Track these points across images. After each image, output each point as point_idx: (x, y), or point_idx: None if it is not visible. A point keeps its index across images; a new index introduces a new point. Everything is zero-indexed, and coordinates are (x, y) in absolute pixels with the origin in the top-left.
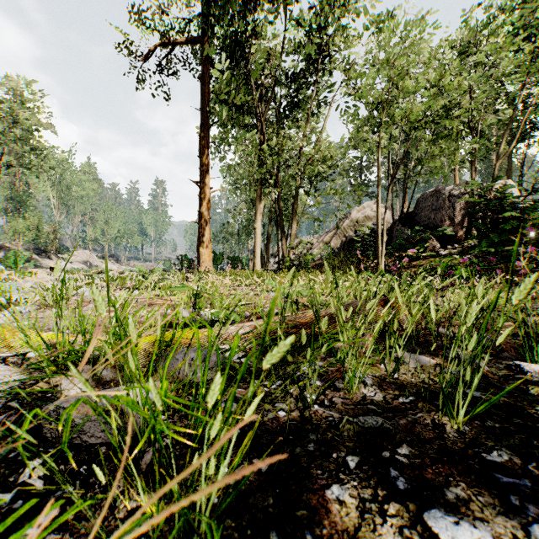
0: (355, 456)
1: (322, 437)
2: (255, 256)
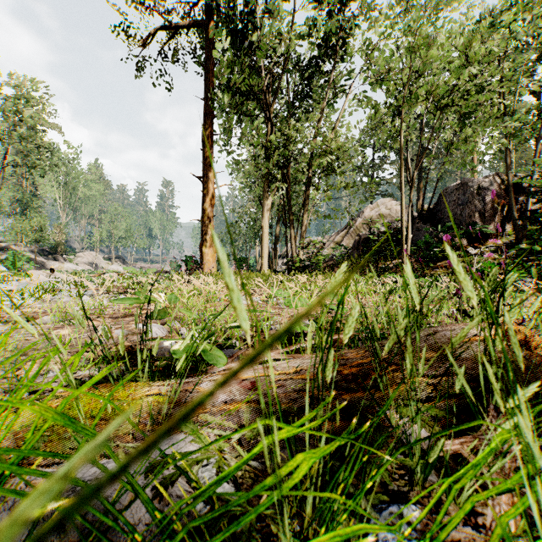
0: None
1: None
2: (262, 256)
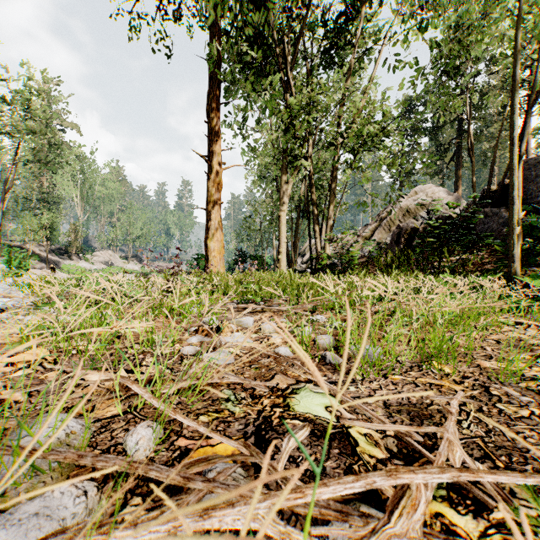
0: None
1: None
2: (280, 252)
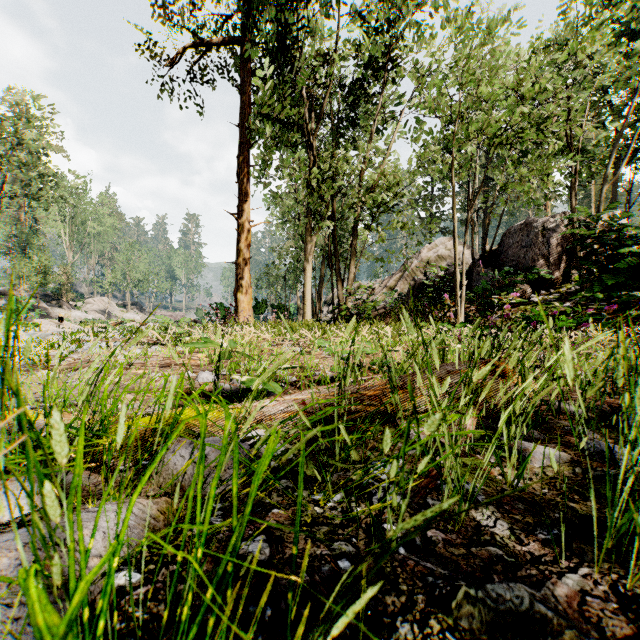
0: None
1: (423, 632)
2: (305, 304)
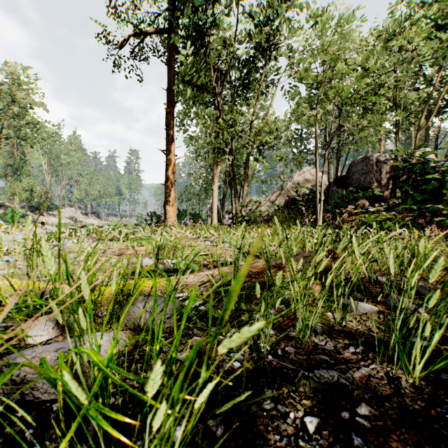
0: (314, 416)
1: (278, 393)
2: (213, 213)
